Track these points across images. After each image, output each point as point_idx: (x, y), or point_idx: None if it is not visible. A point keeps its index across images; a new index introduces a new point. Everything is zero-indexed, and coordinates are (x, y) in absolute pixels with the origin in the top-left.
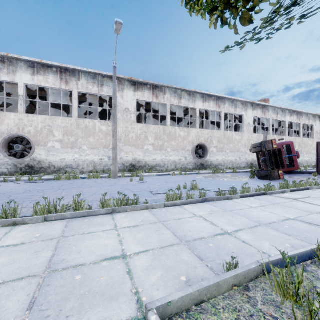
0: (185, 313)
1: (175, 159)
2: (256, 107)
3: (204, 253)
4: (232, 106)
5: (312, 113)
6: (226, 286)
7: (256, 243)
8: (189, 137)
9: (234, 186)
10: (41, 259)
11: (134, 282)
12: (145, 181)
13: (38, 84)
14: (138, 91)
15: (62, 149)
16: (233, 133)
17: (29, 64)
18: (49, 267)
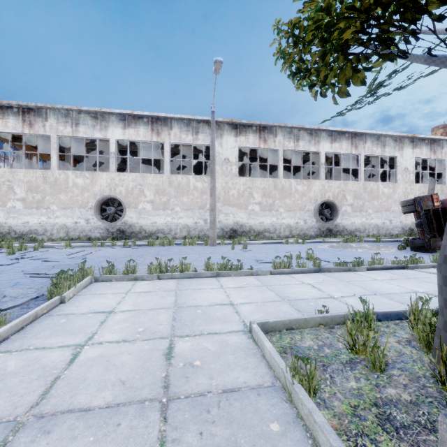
0: (278, 332)
1: (290, 223)
2: (418, 143)
3: (303, 308)
4: (377, 144)
5: None
6: (313, 323)
7: (359, 306)
8: (310, 192)
9: (367, 258)
10: (168, 301)
11: (241, 317)
12: (249, 250)
13: (129, 139)
14: (240, 135)
15: (153, 211)
16: (379, 184)
17: (120, 117)
18: (176, 305)
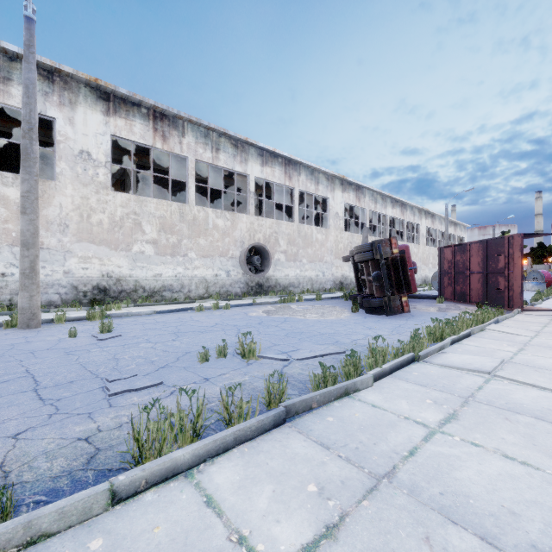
0: None
1: (206, 275)
2: (347, 187)
3: None
4: (311, 180)
5: (418, 206)
6: None
7: None
8: (235, 231)
9: (336, 336)
10: None
11: None
12: (115, 335)
13: None
14: (116, 115)
15: None
16: (313, 228)
17: None
18: None
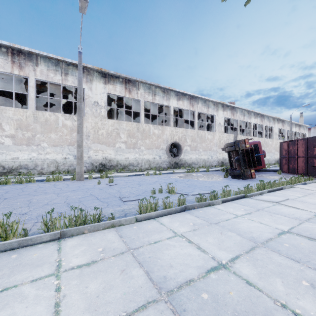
0: None
1: (149, 158)
2: (226, 108)
3: None
4: (204, 106)
5: (272, 116)
6: None
7: (265, 284)
8: (164, 135)
9: (212, 187)
10: None
11: None
12: (115, 184)
13: None
14: (109, 84)
15: (15, 146)
16: (205, 132)
17: None
18: None
